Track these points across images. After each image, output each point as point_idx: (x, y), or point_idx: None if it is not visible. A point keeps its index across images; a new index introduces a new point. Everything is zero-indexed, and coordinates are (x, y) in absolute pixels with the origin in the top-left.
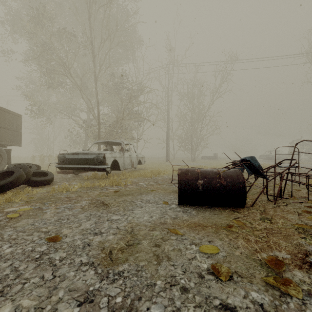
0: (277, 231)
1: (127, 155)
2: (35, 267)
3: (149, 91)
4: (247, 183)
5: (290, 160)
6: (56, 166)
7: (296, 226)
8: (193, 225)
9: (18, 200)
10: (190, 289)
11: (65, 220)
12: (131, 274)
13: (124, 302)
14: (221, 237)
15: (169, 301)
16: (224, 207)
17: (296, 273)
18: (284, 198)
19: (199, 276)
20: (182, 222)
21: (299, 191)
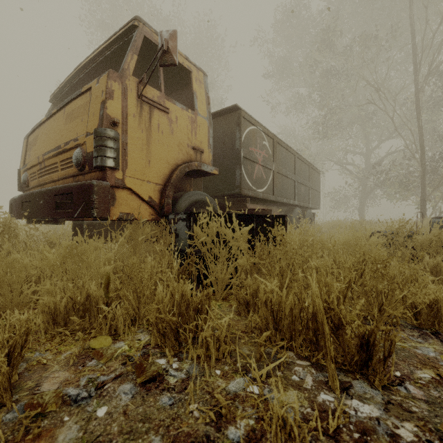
0: None
1: None
2: None
3: None
4: None
5: None
6: None
7: None
8: None
9: None
10: None
11: None
12: None
13: None
14: None
15: None
16: None
17: None
18: None
19: None
20: None
21: None
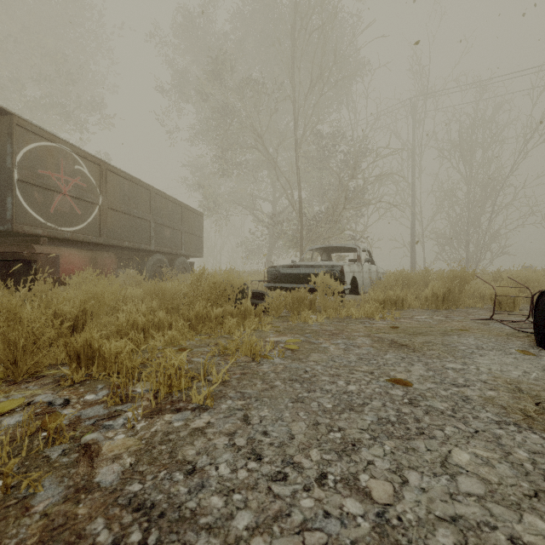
0: None
1: (366, 269)
2: (426, 414)
3: (390, 154)
4: None
5: None
6: (266, 285)
7: None
8: None
9: (266, 328)
10: None
11: (372, 360)
12: None
13: None
14: None
15: None
16: None
17: None
18: None
19: None
20: None
21: None
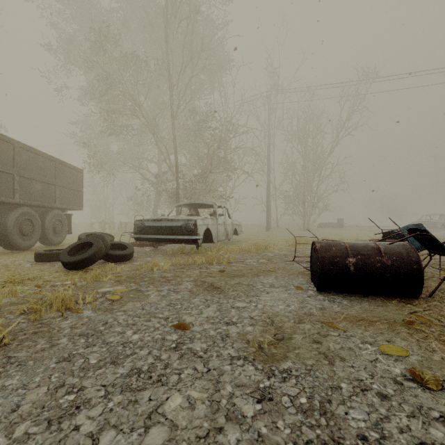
0: None
1: (221, 222)
2: (180, 358)
3: (246, 132)
4: None
5: None
6: (132, 236)
7: None
8: (354, 319)
9: (106, 278)
10: (391, 396)
11: (178, 305)
12: (302, 373)
13: (311, 403)
14: (403, 336)
15: (369, 407)
16: (387, 297)
17: None
18: None
19: (395, 382)
20: (335, 314)
21: None
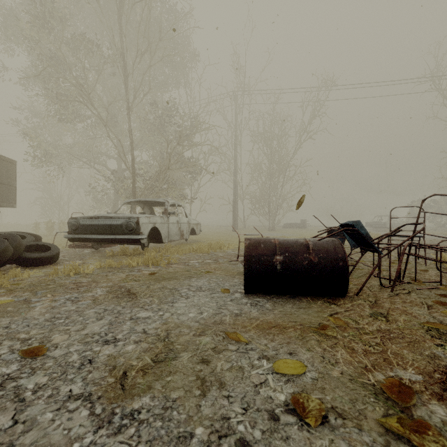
0: (398, 334)
1: (173, 221)
2: None
3: (207, 128)
4: (350, 260)
5: (415, 224)
6: (65, 236)
7: (427, 327)
8: (266, 327)
9: None
10: (254, 443)
11: (61, 319)
12: (153, 416)
13: None
14: (310, 346)
15: None
16: (315, 297)
17: (435, 408)
18: (405, 283)
19: (271, 417)
20: (249, 320)
21: (425, 273)
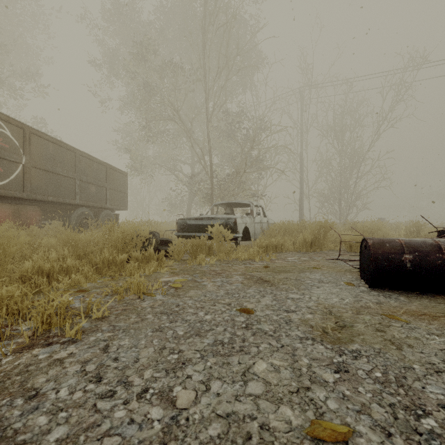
0: None
1: (257, 221)
2: (253, 335)
3: (280, 130)
4: None
5: None
6: (176, 234)
7: None
8: (415, 314)
9: (163, 270)
10: None
11: (235, 294)
12: (372, 354)
13: (386, 377)
14: None
15: None
16: None
17: None
18: None
19: None
20: (394, 308)
21: None
